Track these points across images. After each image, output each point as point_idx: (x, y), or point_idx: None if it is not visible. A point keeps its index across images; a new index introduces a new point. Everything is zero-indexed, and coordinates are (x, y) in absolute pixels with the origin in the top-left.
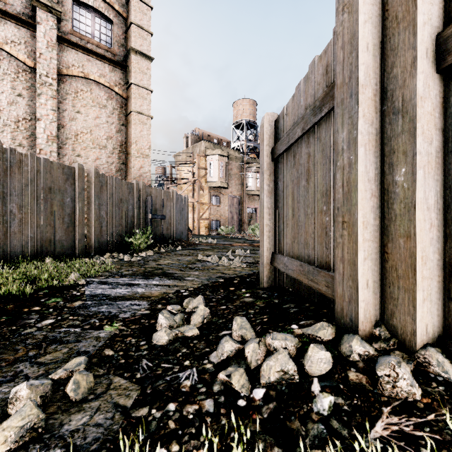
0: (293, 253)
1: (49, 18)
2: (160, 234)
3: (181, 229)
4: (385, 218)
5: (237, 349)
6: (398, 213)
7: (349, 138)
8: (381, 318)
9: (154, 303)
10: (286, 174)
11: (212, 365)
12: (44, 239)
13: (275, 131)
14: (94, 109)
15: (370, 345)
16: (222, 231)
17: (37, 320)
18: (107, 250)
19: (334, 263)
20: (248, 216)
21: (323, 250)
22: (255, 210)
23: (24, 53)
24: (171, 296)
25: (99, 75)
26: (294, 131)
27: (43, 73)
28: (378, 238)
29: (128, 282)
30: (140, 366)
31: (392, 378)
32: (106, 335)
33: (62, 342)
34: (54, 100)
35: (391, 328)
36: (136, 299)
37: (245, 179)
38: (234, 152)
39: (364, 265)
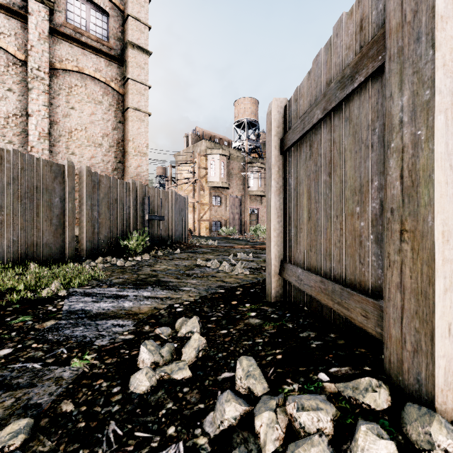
0: (309, 265)
1: (41, 9)
2: (158, 235)
3: (181, 231)
4: None
5: (243, 413)
6: None
7: (415, 104)
8: None
9: (141, 323)
10: (299, 169)
11: (207, 440)
12: (29, 243)
13: (285, 118)
14: (89, 105)
15: None
16: (223, 232)
17: None
18: (101, 253)
19: (384, 289)
20: (250, 217)
21: (356, 265)
22: (256, 211)
23: (14, 45)
24: (163, 313)
25: (94, 69)
26: (311, 113)
27: (34, 66)
28: None
29: (115, 293)
30: (104, 434)
31: None
32: (71, 374)
33: (10, 388)
34: (46, 95)
35: None
36: (120, 318)
37: (246, 178)
38: (236, 152)
39: (444, 299)
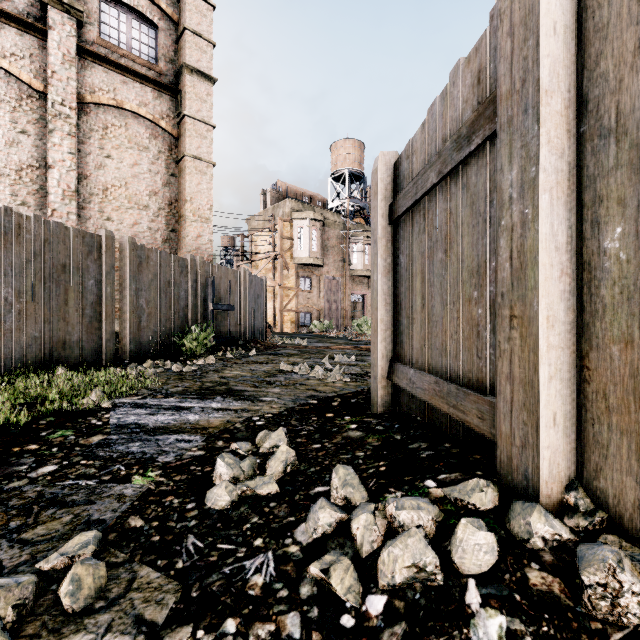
0: (423, 364)
1: (66, 21)
2: (226, 332)
3: (257, 325)
4: (586, 311)
5: (339, 521)
6: (609, 303)
7: (523, 180)
8: (578, 476)
9: (212, 438)
10: (412, 243)
11: (299, 548)
12: (55, 340)
13: (395, 178)
14: (131, 152)
15: (561, 522)
16: (316, 327)
17: (31, 467)
18: (149, 355)
19: (495, 382)
20: (353, 306)
21: (473, 360)
22: (362, 298)
23: (29, 71)
24: (239, 427)
25: (138, 103)
26: (425, 176)
27: (57, 99)
28: (573, 343)
29: (175, 404)
30: (183, 547)
31: (611, 590)
32: (134, 491)
33: (65, 505)
34: (72, 139)
35: (596, 494)
36: (186, 432)
37: (348, 253)
38: (333, 215)
39: (548, 388)
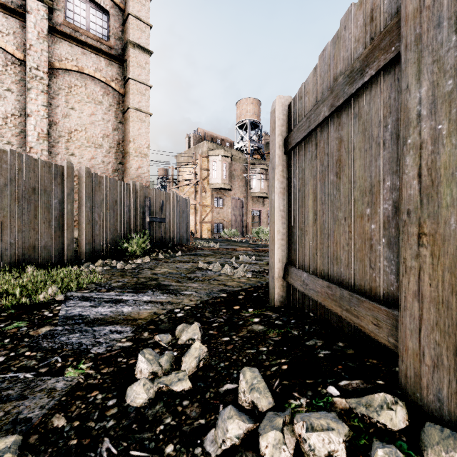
0: (315, 269)
1: (40, 7)
2: (159, 238)
3: (182, 233)
4: None
5: (247, 431)
6: None
7: (435, 96)
8: None
9: (139, 329)
10: (304, 169)
11: None
12: (26, 245)
13: (289, 117)
14: (89, 105)
15: None
16: (225, 234)
17: None
18: (100, 256)
19: (399, 297)
20: (252, 219)
21: (366, 270)
22: (259, 213)
23: (13, 44)
24: (163, 318)
25: (94, 69)
26: (317, 111)
27: (33, 66)
28: None
29: (114, 297)
30: (97, 453)
31: None
32: (65, 385)
33: None
34: (45, 95)
35: None
36: (119, 323)
37: (249, 180)
38: (238, 153)
39: None
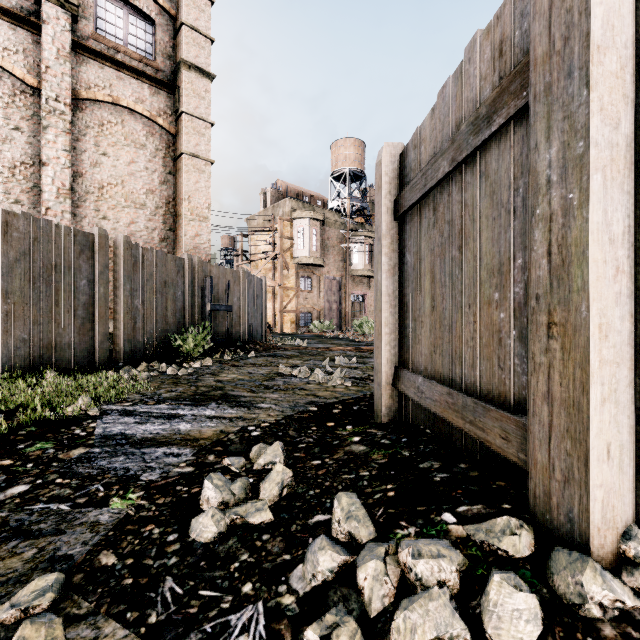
0: (433, 371)
1: (61, 15)
2: (224, 333)
3: (256, 326)
4: None
5: (342, 564)
6: None
7: (566, 159)
8: (637, 522)
9: (203, 451)
10: (420, 240)
11: (295, 599)
12: (44, 343)
13: (401, 170)
14: (127, 149)
15: (622, 582)
16: (316, 328)
17: None
18: (144, 357)
19: (527, 401)
20: (353, 306)
21: (494, 370)
22: (362, 298)
23: (23, 66)
24: (233, 438)
25: (134, 99)
26: (435, 165)
27: (51, 95)
28: (630, 358)
29: (166, 411)
30: (159, 593)
31: None
32: (111, 518)
33: (29, 535)
34: (67, 136)
35: None
36: (175, 444)
37: (348, 252)
38: (333, 215)
39: (601, 412)
